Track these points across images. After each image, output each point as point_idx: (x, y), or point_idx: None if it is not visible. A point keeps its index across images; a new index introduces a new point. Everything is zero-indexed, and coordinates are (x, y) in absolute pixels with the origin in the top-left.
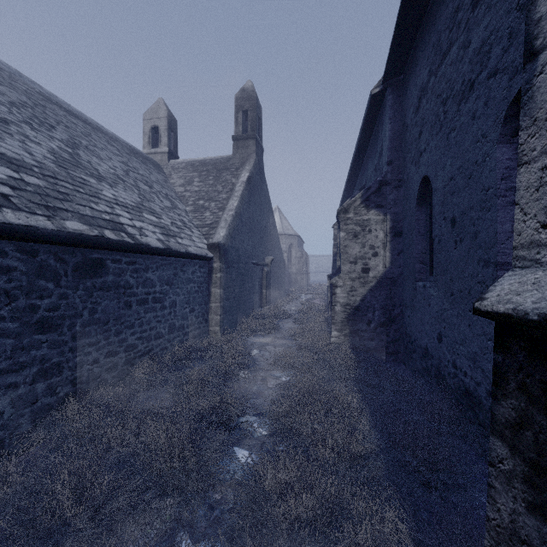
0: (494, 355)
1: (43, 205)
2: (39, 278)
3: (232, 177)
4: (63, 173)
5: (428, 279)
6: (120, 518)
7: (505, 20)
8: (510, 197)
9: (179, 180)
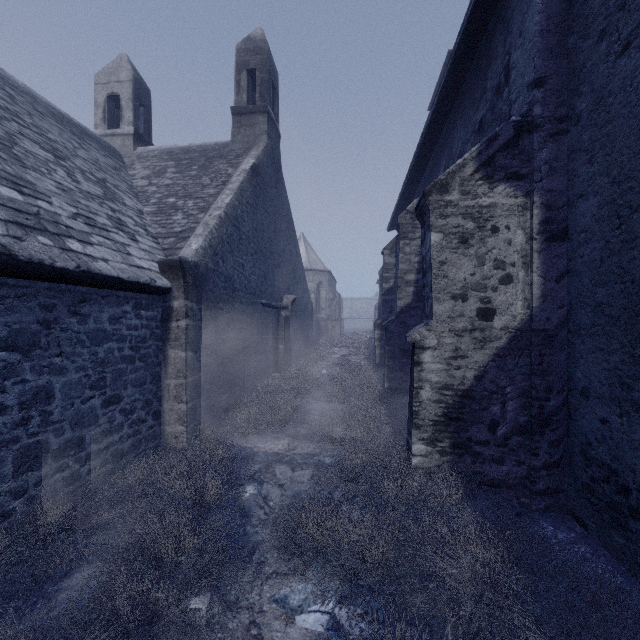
0: None
1: None
2: None
3: (228, 166)
4: None
5: None
6: None
7: None
8: None
9: (142, 171)
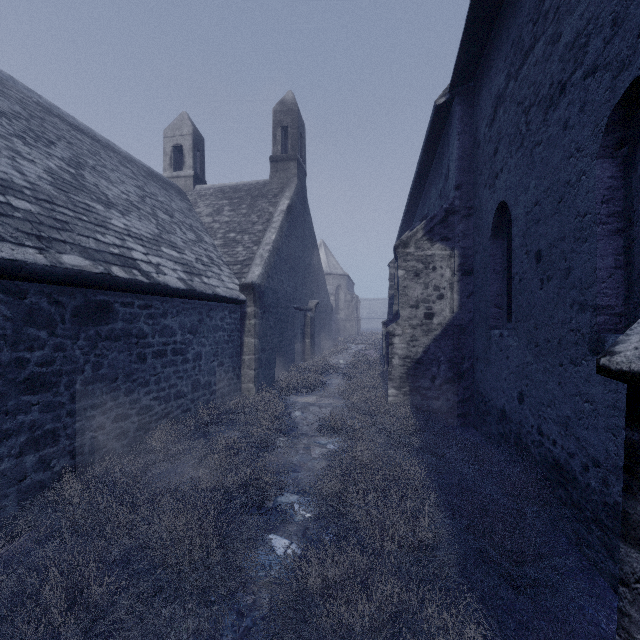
0: (626, 430)
1: (34, 235)
2: (28, 325)
3: (269, 205)
4: (62, 198)
5: (505, 326)
6: (122, 633)
7: (607, 3)
8: (613, 225)
9: (206, 209)
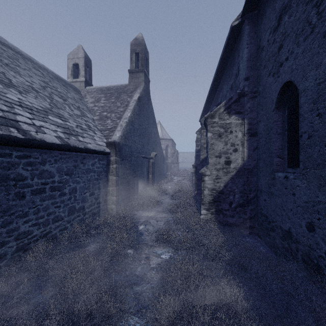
0: None
1: None
2: None
3: (127, 97)
4: None
5: (286, 170)
6: None
7: None
8: None
9: (90, 99)
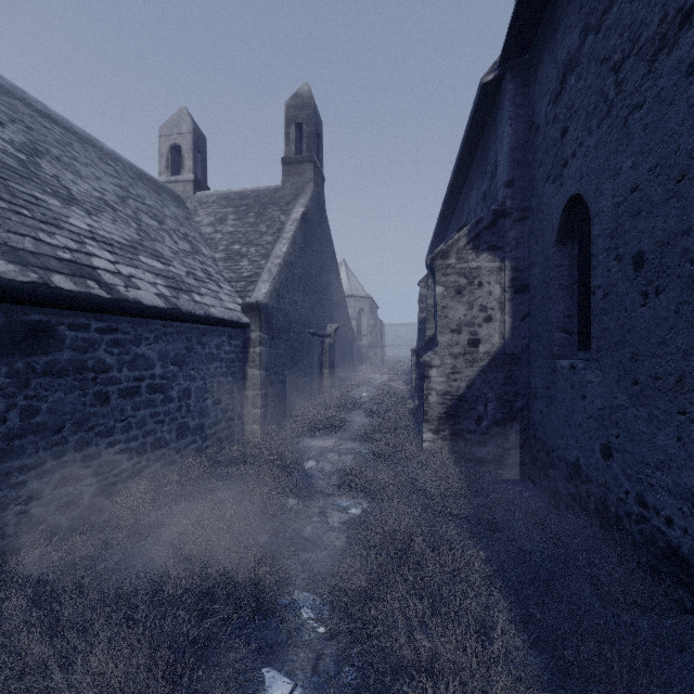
0: None
1: None
2: None
3: (280, 213)
4: None
5: (575, 355)
6: None
7: None
8: None
9: (206, 218)
